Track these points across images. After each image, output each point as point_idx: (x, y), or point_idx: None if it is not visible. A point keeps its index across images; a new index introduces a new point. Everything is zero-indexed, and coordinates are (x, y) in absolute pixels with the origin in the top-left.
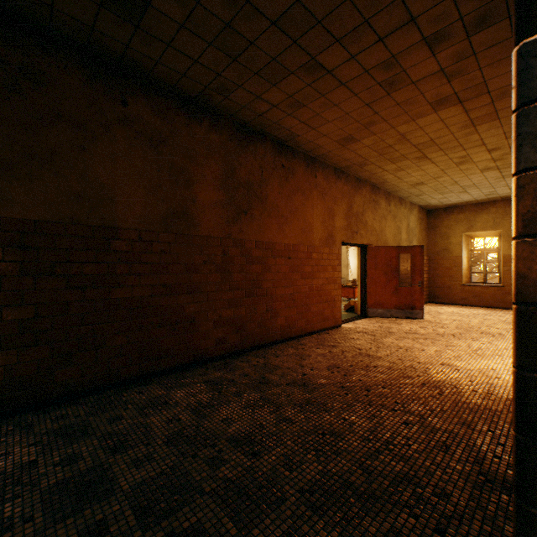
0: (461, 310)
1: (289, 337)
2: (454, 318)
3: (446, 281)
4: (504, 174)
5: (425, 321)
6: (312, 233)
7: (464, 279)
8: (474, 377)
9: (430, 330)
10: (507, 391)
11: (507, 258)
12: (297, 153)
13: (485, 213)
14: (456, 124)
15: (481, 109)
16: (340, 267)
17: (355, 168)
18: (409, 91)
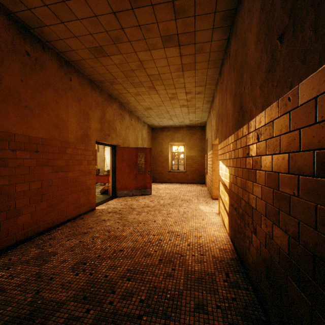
0: (169, 186)
1: (36, 233)
2: (167, 191)
3: (161, 169)
4: (189, 111)
5: (153, 196)
6: (67, 130)
7: (169, 168)
8: (189, 240)
9: (157, 202)
10: (209, 248)
11: (187, 157)
12: (48, 49)
13: (179, 133)
14: (174, 65)
15: (188, 57)
16: (95, 161)
17: (107, 84)
18: (148, 14)
